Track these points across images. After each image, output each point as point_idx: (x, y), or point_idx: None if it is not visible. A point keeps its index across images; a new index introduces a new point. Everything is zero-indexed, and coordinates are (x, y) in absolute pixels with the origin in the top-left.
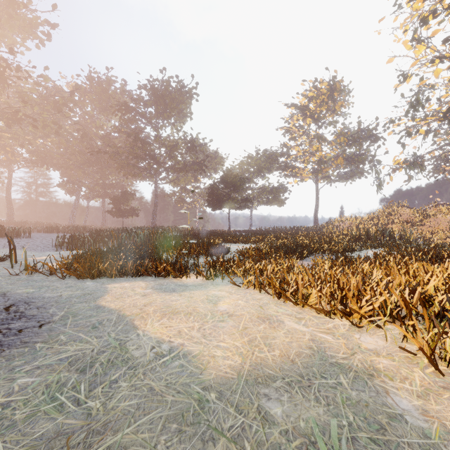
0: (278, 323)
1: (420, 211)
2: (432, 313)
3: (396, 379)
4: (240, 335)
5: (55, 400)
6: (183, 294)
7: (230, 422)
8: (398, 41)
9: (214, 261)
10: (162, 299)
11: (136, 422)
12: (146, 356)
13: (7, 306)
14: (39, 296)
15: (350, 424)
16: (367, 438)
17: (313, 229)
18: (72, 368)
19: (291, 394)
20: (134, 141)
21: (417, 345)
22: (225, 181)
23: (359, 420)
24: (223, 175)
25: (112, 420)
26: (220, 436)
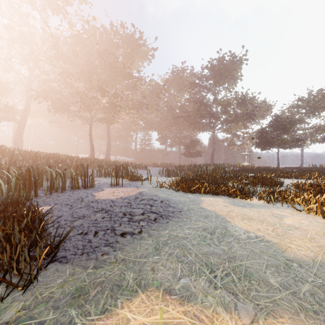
0: None
1: None
2: None
3: None
4: (309, 241)
5: (205, 241)
6: (252, 209)
7: (311, 279)
8: None
9: (271, 190)
10: (238, 210)
11: (250, 260)
12: (242, 236)
13: (161, 201)
14: (170, 198)
15: None
16: None
17: None
18: (205, 231)
19: None
20: (200, 106)
21: None
22: (274, 125)
23: None
24: (271, 120)
25: (236, 256)
26: (306, 282)
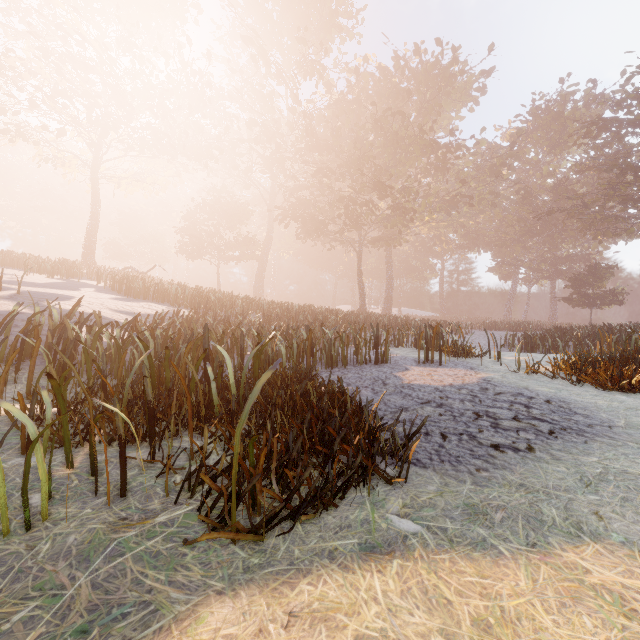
0: None
1: None
2: None
3: None
4: None
5: None
6: None
7: None
8: None
9: None
10: None
11: None
12: None
13: (545, 400)
14: (567, 398)
15: None
16: None
17: None
18: None
19: None
20: (619, 176)
21: None
22: None
23: None
24: None
25: None
26: None
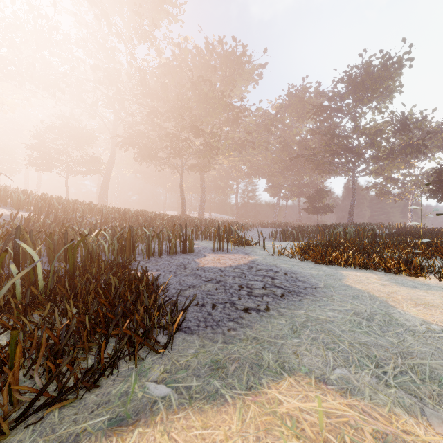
0: None
1: None
2: None
3: None
4: None
5: (361, 329)
6: (429, 292)
7: None
8: None
9: None
10: (405, 291)
11: (436, 360)
12: (418, 328)
13: (284, 273)
14: (297, 270)
15: None
16: None
17: None
18: (358, 316)
19: None
20: (331, 139)
21: None
22: None
23: None
24: None
25: (413, 352)
26: None
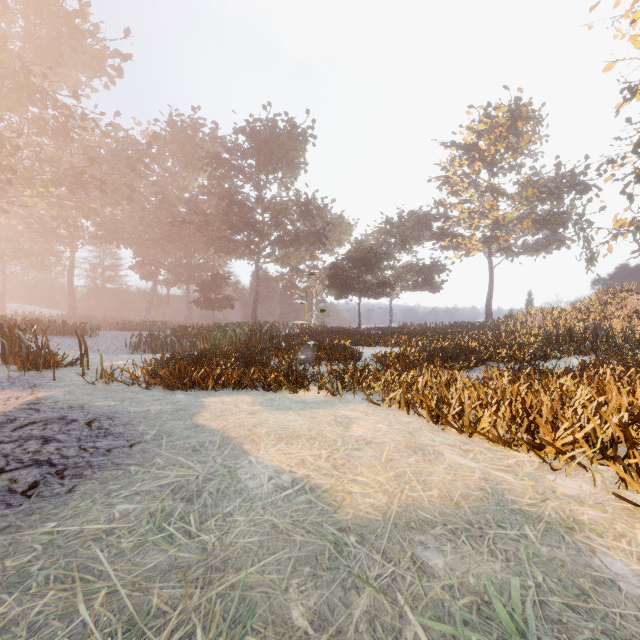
0: (436, 455)
1: None
2: None
3: (608, 536)
4: (384, 468)
5: (163, 530)
6: (302, 413)
7: (376, 570)
8: (621, 37)
9: (342, 370)
10: (275, 418)
11: (261, 561)
12: (264, 488)
13: (88, 421)
14: (122, 410)
15: (538, 585)
16: (562, 604)
17: (484, 326)
18: (176, 496)
19: (456, 544)
20: (229, 206)
21: None
22: (353, 258)
23: (551, 582)
24: (350, 249)
25: (231, 557)
26: (365, 585)
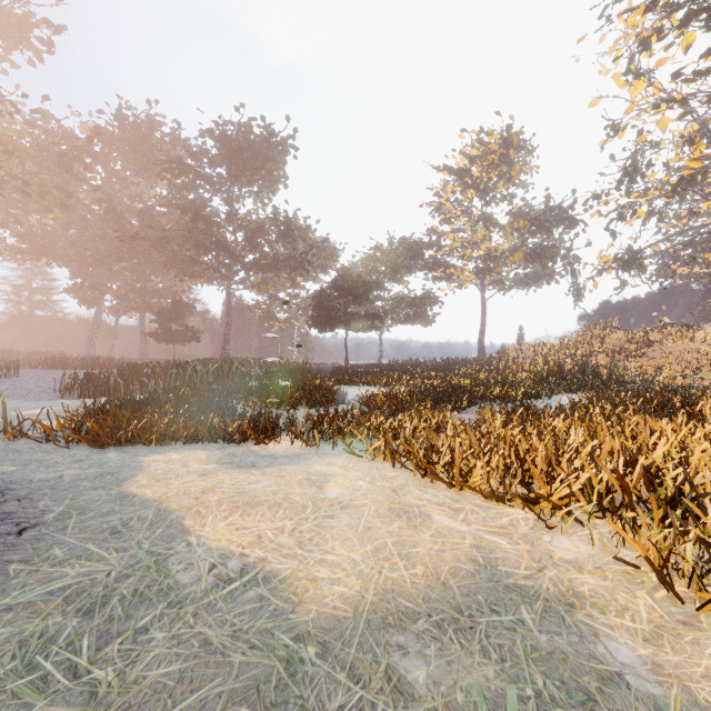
0: (422, 518)
1: (639, 336)
2: (661, 498)
3: (610, 611)
4: (360, 540)
5: (35, 669)
6: (268, 471)
7: (339, 698)
8: (605, 73)
9: (321, 415)
10: (232, 480)
11: (176, 705)
12: (201, 583)
13: None
14: (22, 478)
15: (538, 694)
16: None
17: (477, 362)
18: (69, 607)
19: (442, 644)
20: (193, 221)
21: (641, 554)
22: (340, 287)
23: (553, 687)
24: (336, 277)
25: (133, 703)
26: None
